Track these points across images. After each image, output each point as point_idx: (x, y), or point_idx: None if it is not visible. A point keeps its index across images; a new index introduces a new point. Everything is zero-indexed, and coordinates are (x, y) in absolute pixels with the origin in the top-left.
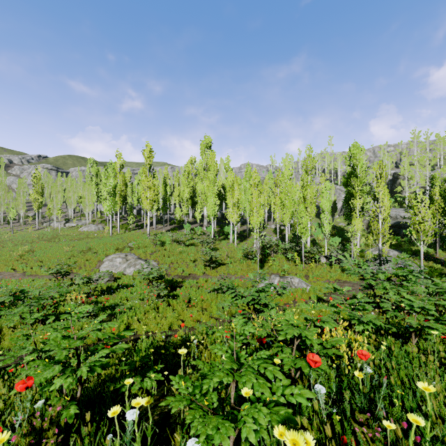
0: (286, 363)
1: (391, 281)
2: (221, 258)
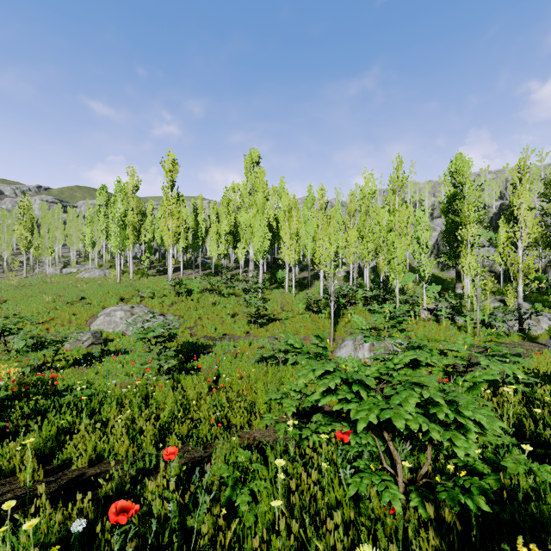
0: None
1: None
2: (273, 311)
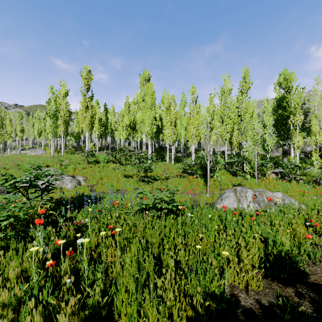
0: None
1: None
2: (157, 174)
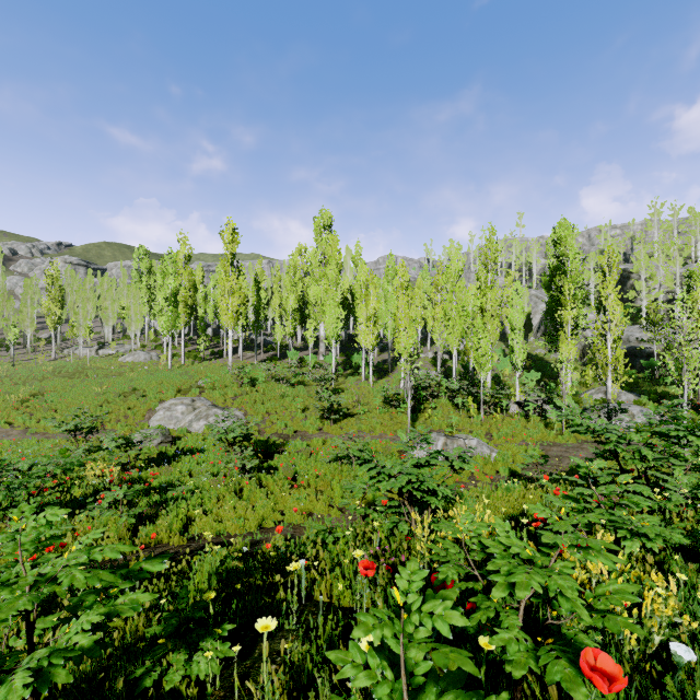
0: (514, 659)
1: (654, 447)
2: (347, 405)
